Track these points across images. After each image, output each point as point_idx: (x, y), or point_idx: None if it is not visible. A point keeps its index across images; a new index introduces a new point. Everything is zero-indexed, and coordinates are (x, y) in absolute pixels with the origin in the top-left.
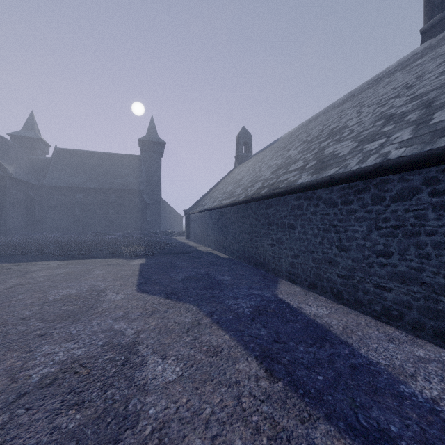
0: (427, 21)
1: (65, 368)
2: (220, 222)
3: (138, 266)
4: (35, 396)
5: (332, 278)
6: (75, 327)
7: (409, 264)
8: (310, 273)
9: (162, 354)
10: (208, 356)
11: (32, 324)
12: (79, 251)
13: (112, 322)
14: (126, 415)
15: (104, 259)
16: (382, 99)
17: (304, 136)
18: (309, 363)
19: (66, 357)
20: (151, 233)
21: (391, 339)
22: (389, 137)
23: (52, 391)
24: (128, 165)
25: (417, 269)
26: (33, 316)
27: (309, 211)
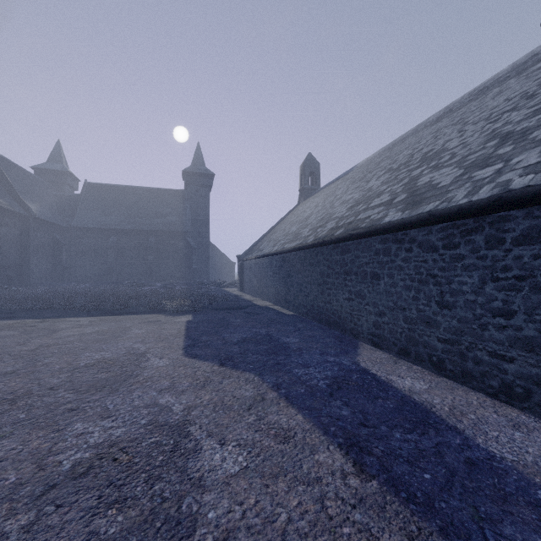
0: None
1: (101, 454)
2: (283, 271)
3: (184, 324)
4: (67, 489)
5: (430, 343)
6: (112, 400)
7: (539, 327)
8: (400, 336)
9: (220, 438)
10: (278, 442)
11: (61, 395)
12: (114, 305)
13: (157, 394)
14: (179, 519)
15: (143, 314)
16: (492, 113)
17: (387, 163)
18: (410, 456)
19: (102, 438)
20: (198, 283)
21: (516, 425)
22: (507, 161)
23: (87, 483)
24: (170, 201)
25: None
26: (62, 385)
27: (398, 256)
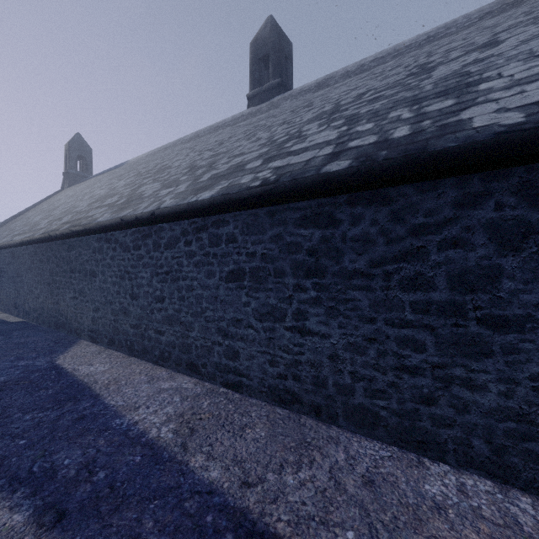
0: (251, 90)
1: None
2: (12, 269)
3: None
4: None
5: (126, 330)
6: None
7: (174, 307)
8: (109, 328)
9: None
10: None
11: None
12: None
13: None
14: None
15: None
16: (205, 148)
17: (143, 167)
18: (22, 431)
19: None
20: None
21: (152, 380)
22: (177, 186)
23: None
24: None
25: (178, 311)
26: None
27: (108, 255)
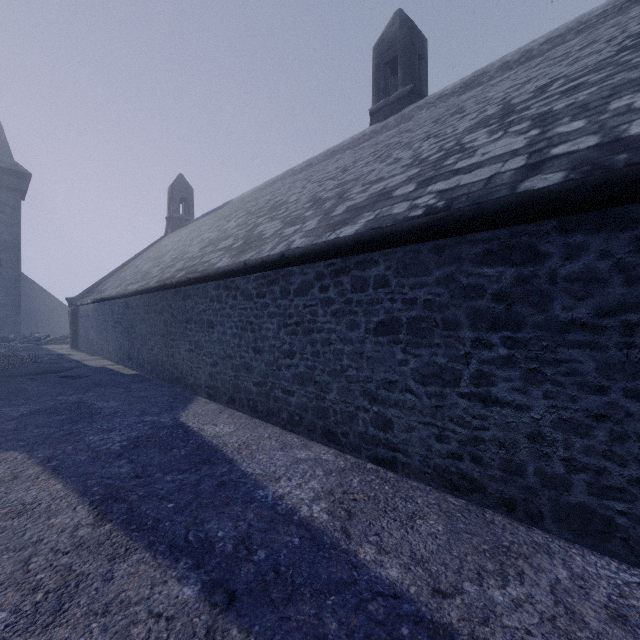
0: (375, 103)
1: None
2: (126, 320)
3: None
4: None
5: (248, 388)
6: None
7: (306, 364)
8: (229, 385)
9: None
10: (6, 519)
11: None
12: None
13: None
14: None
15: None
16: (324, 177)
17: (251, 205)
18: (167, 493)
19: None
20: None
21: (284, 447)
22: (304, 223)
23: None
24: None
25: (312, 368)
26: None
27: (228, 304)
